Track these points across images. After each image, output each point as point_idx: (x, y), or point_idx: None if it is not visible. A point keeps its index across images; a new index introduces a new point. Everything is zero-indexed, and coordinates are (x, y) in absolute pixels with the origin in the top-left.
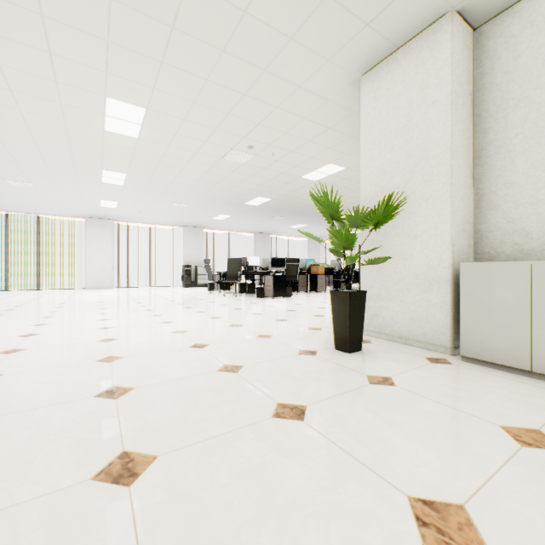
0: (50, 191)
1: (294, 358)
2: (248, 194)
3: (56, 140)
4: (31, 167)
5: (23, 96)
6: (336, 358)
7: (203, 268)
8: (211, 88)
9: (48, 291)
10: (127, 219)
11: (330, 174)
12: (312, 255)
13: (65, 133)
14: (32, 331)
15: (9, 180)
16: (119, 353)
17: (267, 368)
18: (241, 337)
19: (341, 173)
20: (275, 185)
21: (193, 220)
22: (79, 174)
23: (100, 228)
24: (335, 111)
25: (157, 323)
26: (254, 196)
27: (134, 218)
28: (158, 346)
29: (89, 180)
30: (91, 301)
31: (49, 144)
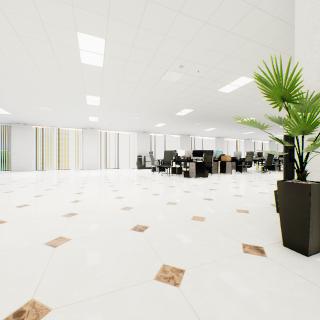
0: (61, 112)
1: (242, 261)
2: (177, 107)
3: (55, 75)
4: (47, 96)
5: (26, 39)
6: (298, 267)
7: (148, 157)
8: (151, 8)
9: (63, 171)
10: (105, 128)
11: (240, 86)
12: (218, 149)
13: (58, 68)
14: (28, 202)
15: (38, 106)
16: (69, 234)
17: (215, 279)
18: (177, 218)
19: (249, 84)
20: (197, 98)
21: (143, 128)
22: (73, 99)
23: (91, 134)
24: (258, 19)
25: (113, 198)
26: (181, 108)
27: (108, 127)
28: (105, 225)
29: (80, 103)
30: (81, 177)
31: (52, 78)
